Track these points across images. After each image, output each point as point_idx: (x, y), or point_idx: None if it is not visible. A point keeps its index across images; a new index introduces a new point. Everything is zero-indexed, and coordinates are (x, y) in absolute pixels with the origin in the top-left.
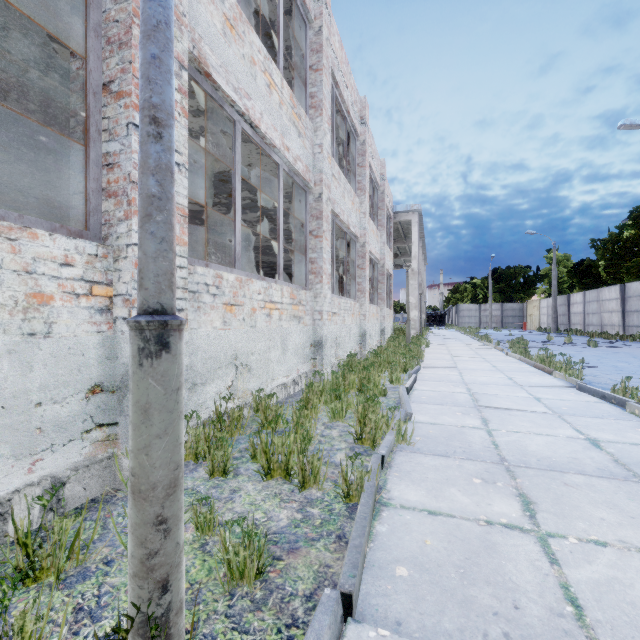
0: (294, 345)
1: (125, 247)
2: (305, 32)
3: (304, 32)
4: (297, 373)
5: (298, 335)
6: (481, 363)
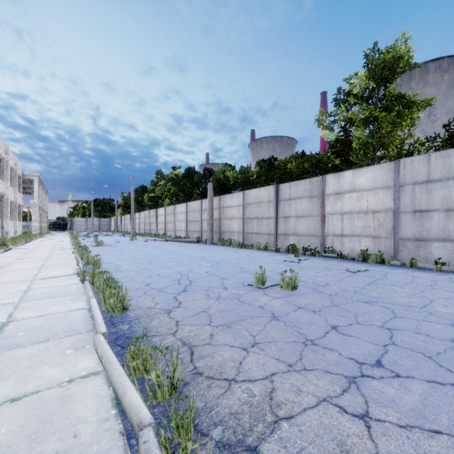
0: None
1: None
2: None
3: None
4: None
5: None
6: (56, 240)
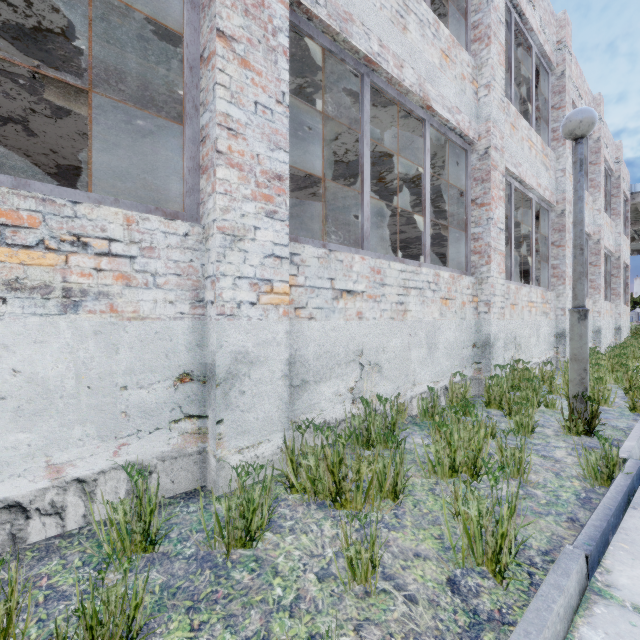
0: (543, 335)
1: (486, 278)
2: (547, 80)
3: (546, 81)
4: (545, 357)
5: (545, 327)
6: None
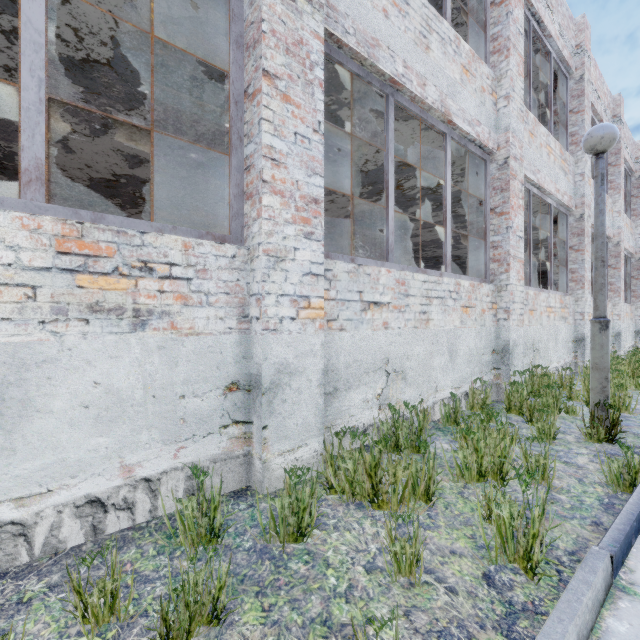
0: (562, 339)
1: (505, 285)
2: (565, 84)
3: (564, 85)
4: (563, 361)
5: (564, 332)
6: None
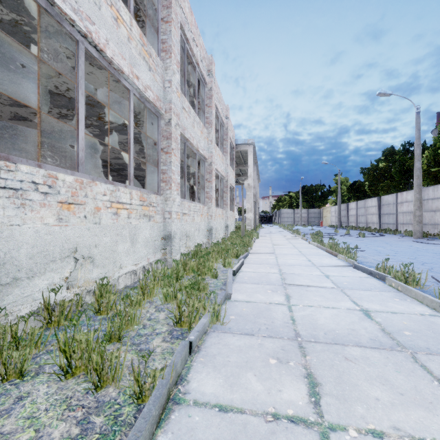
0: (144, 238)
1: None
2: None
3: None
4: (147, 261)
5: (148, 230)
6: (291, 249)
